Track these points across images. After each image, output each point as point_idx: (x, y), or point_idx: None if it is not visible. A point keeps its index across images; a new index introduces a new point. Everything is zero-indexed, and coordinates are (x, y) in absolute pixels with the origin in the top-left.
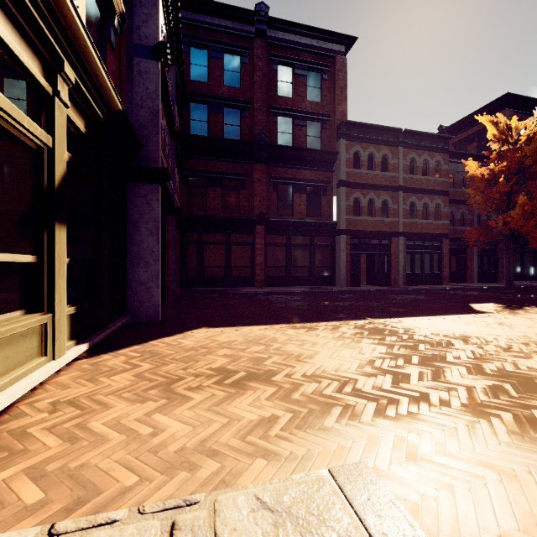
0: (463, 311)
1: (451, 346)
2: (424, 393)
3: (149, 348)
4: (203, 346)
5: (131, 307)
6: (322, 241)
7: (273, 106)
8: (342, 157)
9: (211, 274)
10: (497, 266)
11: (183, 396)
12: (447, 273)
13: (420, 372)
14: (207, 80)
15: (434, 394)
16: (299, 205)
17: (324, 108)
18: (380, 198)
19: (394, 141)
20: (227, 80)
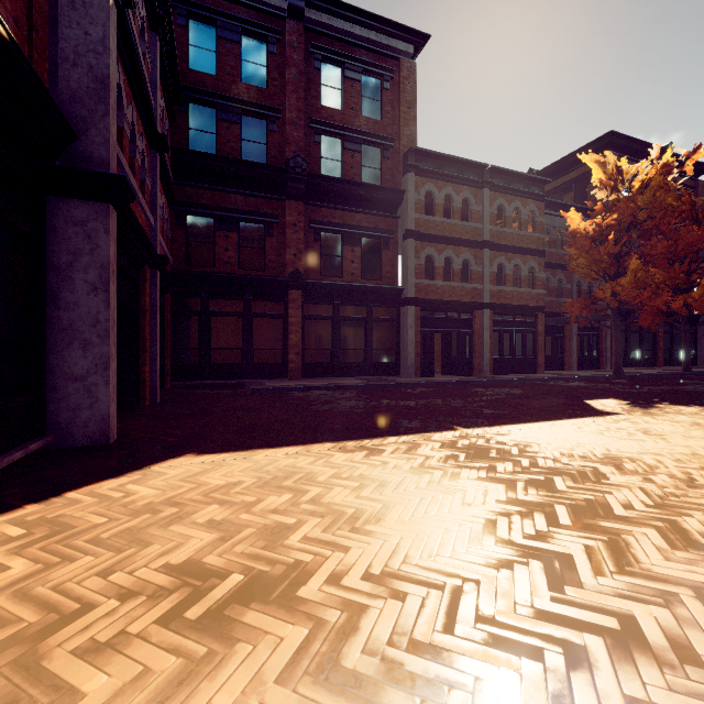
0: (583, 412)
1: (604, 478)
2: (625, 615)
3: (57, 511)
4: (172, 501)
5: (54, 420)
6: (383, 313)
7: (314, 120)
8: (410, 198)
9: (221, 360)
10: (599, 349)
11: (57, 687)
12: (543, 357)
13: (586, 547)
14: (216, 71)
15: (646, 620)
16: (350, 263)
17: (385, 129)
18: (460, 256)
19: (478, 180)
20: (247, 75)
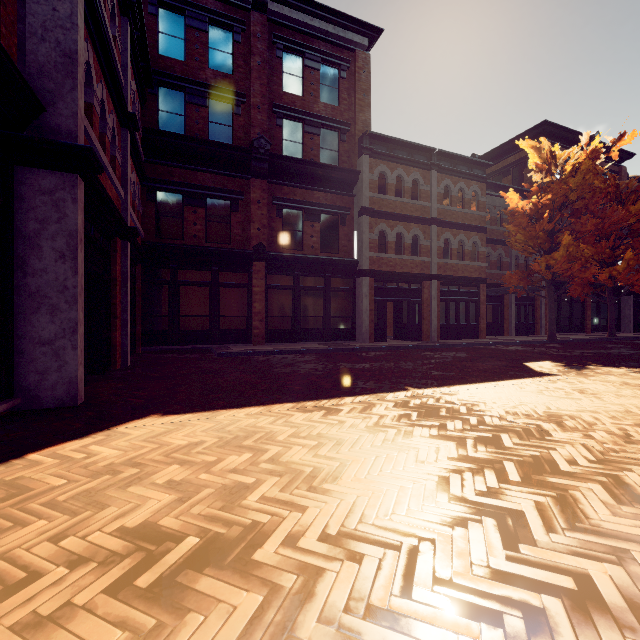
0: (523, 373)
1: (547, 435)
2: (580, 573)
3: (16, 473)
4: (133, 461)
5: (22, 383)
6: (340, 284)
7: (276, 105)
8: (365, 178)
9: (189, 327)
10: (534, 316)
11: None
12: (485, 324)
13: (537, 503)
14: (184, 58)
15: (601, 579)
16: (310, 237)
17: (342, 115)
18: (410, 232)
19: (427, 163)
20: (214, 61)
